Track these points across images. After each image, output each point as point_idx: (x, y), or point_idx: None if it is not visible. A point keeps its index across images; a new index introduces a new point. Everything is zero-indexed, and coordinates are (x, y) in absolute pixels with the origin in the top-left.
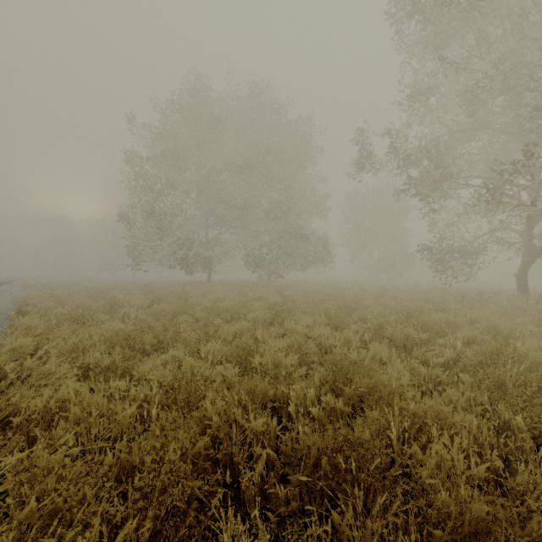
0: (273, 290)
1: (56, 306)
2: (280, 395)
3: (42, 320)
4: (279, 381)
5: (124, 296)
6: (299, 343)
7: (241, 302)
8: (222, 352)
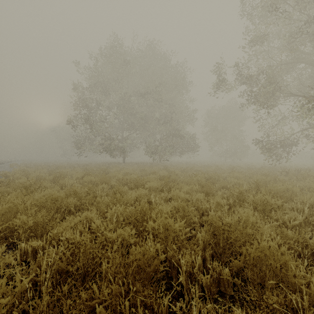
0: (162, 167)
1: (20, 178)
2: (170, 257)
3: (2, 188)
4: (169, 243)
5: (67, 171)
6: (183, 207)
7: (142, 175)
8: (124, 214)
